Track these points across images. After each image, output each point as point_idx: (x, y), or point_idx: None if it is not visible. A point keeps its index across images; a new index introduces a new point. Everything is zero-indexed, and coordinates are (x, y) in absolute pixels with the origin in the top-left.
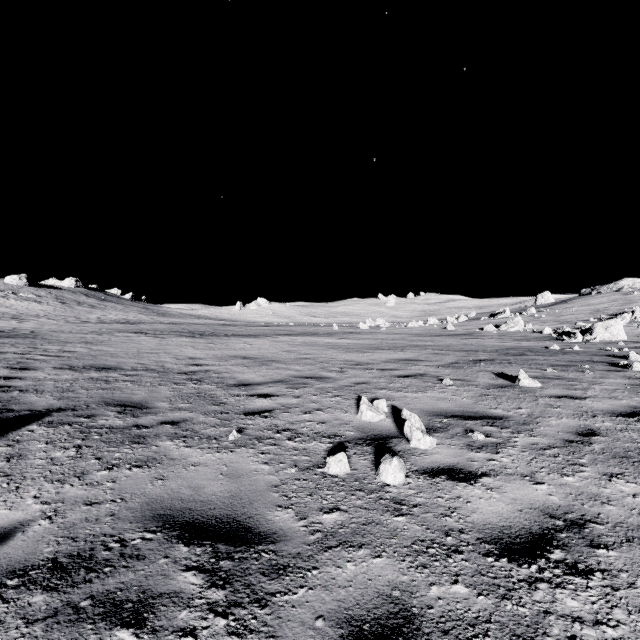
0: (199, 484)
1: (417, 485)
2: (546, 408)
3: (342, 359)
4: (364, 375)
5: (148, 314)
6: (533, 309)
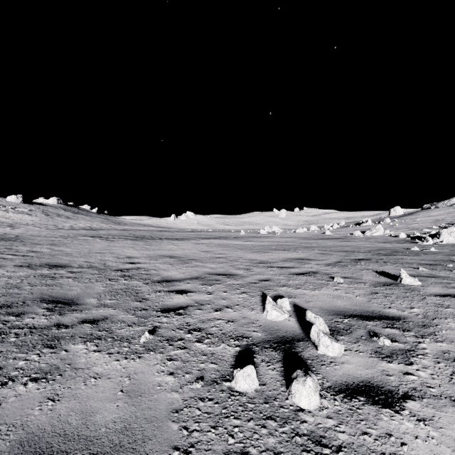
0: (92, 407)
1: (335, 411)
2: (437, 308)
3: (248, 258)
4: (266, 272)
5: (107, 223)
6: (388, 219)
